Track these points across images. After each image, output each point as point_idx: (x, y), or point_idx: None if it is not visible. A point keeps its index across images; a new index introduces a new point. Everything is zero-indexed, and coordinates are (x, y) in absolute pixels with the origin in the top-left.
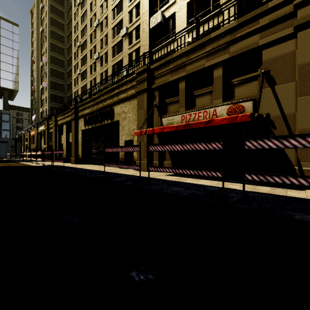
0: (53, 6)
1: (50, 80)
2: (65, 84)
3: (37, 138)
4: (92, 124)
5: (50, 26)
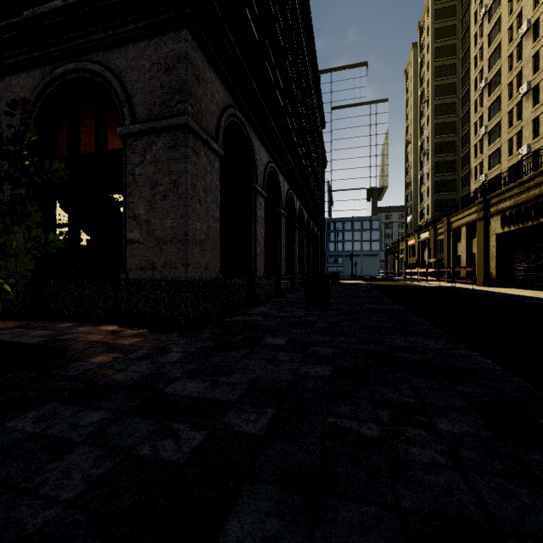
0: (438, 48)
1: (434, 161)
2: (457, 158)
3: (418, 249)
4: (516, 224)
5: (434, 81)
